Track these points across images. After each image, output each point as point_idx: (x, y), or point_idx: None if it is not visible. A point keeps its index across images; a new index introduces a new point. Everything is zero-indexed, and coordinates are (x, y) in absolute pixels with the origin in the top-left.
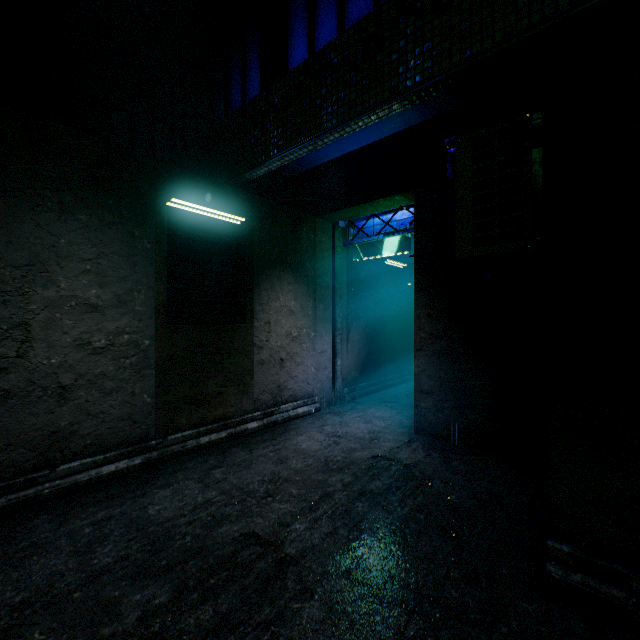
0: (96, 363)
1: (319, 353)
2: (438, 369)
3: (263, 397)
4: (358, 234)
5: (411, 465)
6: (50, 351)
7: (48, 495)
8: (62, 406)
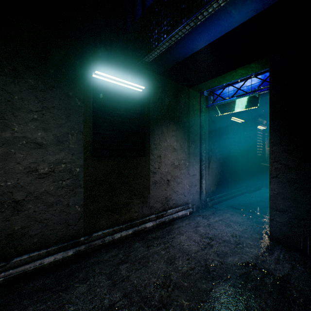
0: (41, 184)
1: (191, 176)
2: (293, 193)
3: (156, 205)
4: (216, 99)
5: (283, 279)
6: (6, 176)
7: (2, 282)
8: (15, 215)
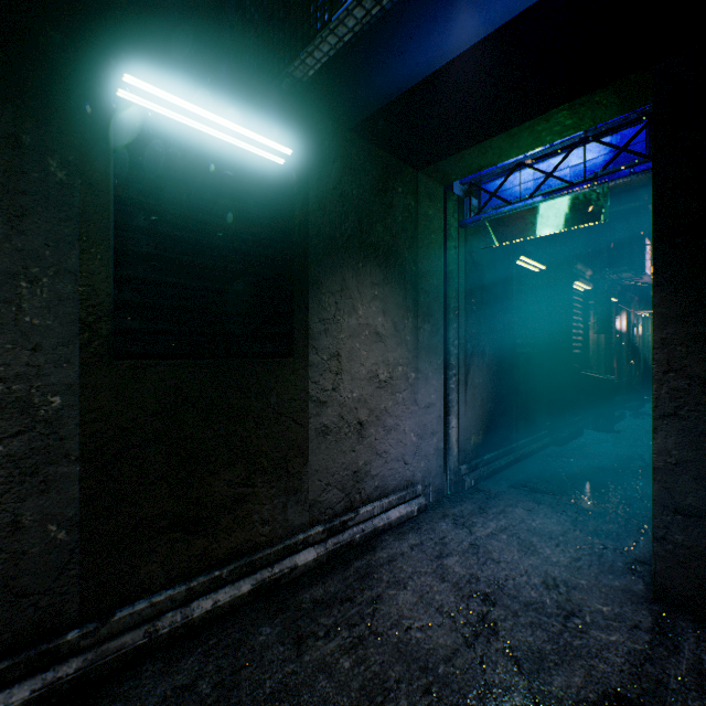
0: None
1: (423, 408)
2: None
3: (327, 496)
4: (488, 203)
5: None
6: None
7: None
8: None
